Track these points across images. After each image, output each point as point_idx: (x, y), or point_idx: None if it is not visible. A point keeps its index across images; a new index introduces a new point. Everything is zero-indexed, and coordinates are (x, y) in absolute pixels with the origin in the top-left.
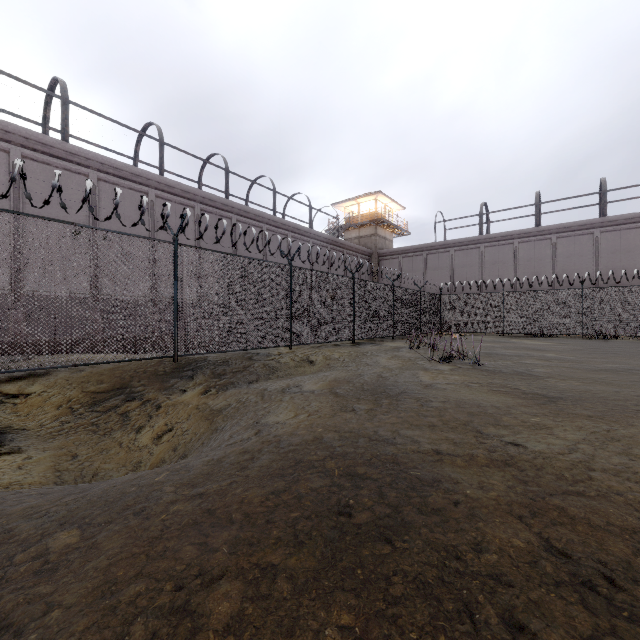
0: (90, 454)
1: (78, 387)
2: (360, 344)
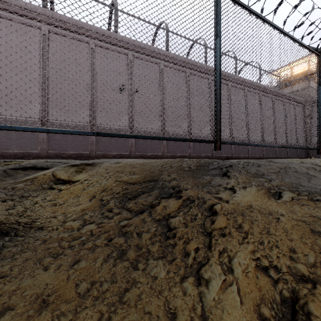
0: None
1: (113, 177)
2: None
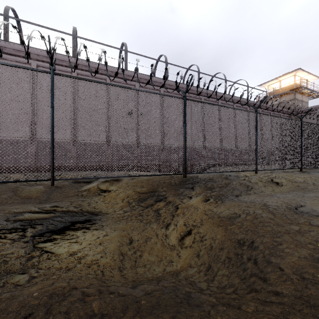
0: (139, 238)
1: (131, 189)
2: (307, 172)
